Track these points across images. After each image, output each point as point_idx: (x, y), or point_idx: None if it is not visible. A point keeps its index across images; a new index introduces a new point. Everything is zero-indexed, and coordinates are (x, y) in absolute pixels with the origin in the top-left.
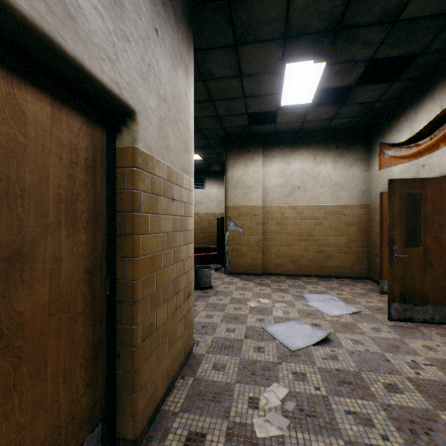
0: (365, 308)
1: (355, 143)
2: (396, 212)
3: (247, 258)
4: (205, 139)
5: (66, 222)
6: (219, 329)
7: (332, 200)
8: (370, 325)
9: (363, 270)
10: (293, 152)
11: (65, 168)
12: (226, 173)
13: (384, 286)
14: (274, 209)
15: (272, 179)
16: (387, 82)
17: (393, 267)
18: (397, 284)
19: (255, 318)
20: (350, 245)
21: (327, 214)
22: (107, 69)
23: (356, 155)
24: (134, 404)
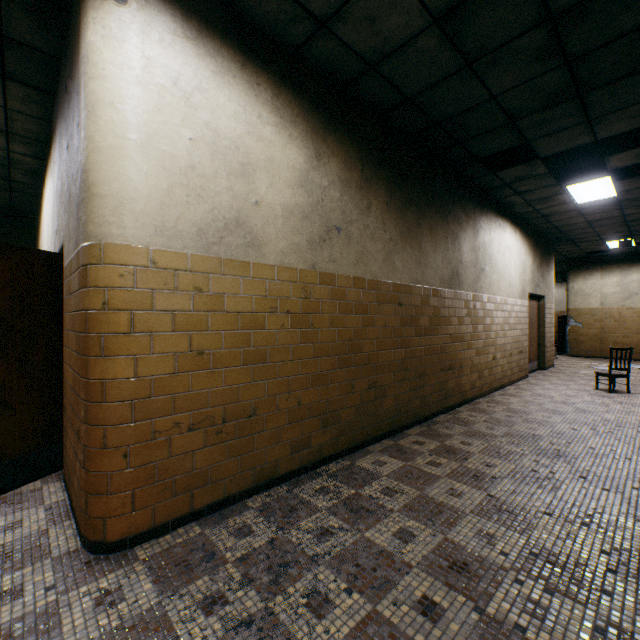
0: None
1: None
2: None
3: (586, 346)
4: None
5: (535, 320)
6: (564, 365)
7: None
8: None
9: None
10: (629, 268)
11: (535, 311)
12: (567, 285)
13: None
14: (612, 310)
15: (609, 288)
16: None
17: None
18: None
19: (585, 365)
20: None
21: None
22: (542, 292)
23: None
24: (544, 360)
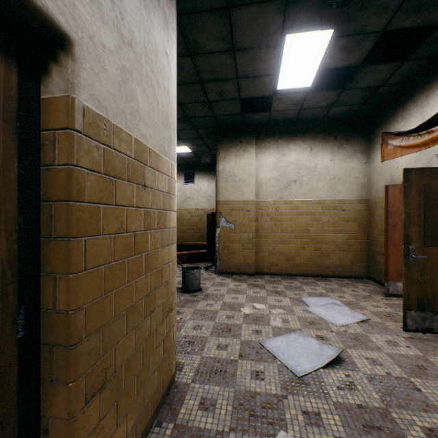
0: (373, 314)
1: (355, 133)
2: (412, 207)
3: (239, 257)
4: (194, 129)
5: None
6: (208, 345)
7: (330, 194)
8: (384, 338)
9: (363, 269)
10: (288, 143)
11: None
12: (217, 165)
13: (389, 288)
14: (269, 204)
15: (266, 172)
16: (396, 61)
17: (409, 269)
18: (414, 289)
19: (250, 330)
20: (349, 243)
21: (324, 210)
22: None
23: (355, 146)
24: None
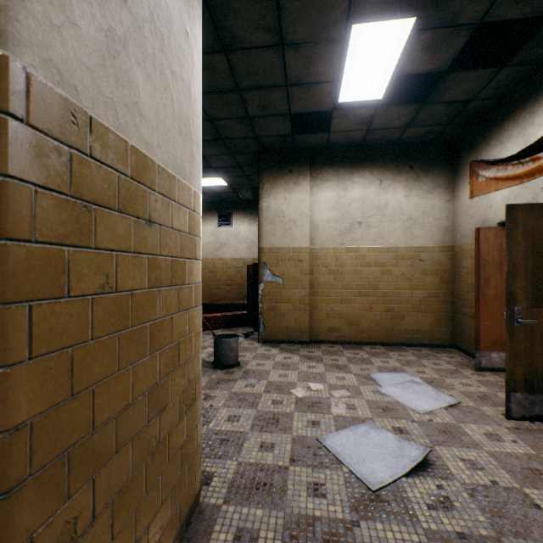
0: (464, 396)
1: (435, 162)
2: (518, 255)
3: (289, 320)
4: (230, 155)
5: None
6: (247, 445)
7: (405, 240)
8: (482, 429)
9: (446, 334)
10: (351, 175)
11: None
12: (260, 201)
13: (481, 360)
14: (326, 252)
15: (323, 211)
16: (493, 67)
17: (514, 338)
18: (520, 364)
19: (305, 420)
20: (429, 301)
21: (397, 260)
22: None
23: (436, 178)
24: None
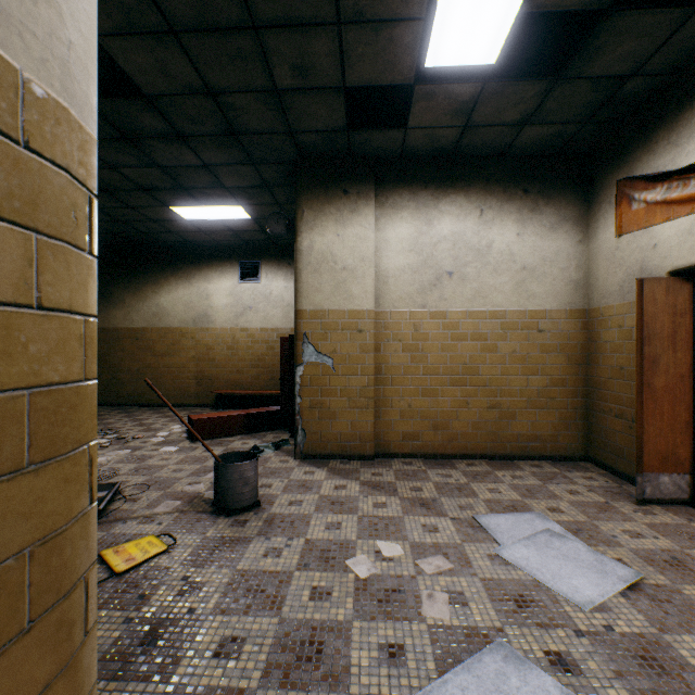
0: (641, 560)
1: (561, 185)
2: None
3: (343, 424)
4: (251, 165)
5: None
6: None
7: (517, 300)
8: None
9: (576, 441)
10: (438, 200)
11: None
12: (298, 238)
13: (645, 487)
14: (400, 318)
15: (395, 255)
16: (683, 5)
17: None
18: None
19: (375, 645)
20: (552, 392)
21: (506, 330)
22: None
23: (563, 209)
24: None
